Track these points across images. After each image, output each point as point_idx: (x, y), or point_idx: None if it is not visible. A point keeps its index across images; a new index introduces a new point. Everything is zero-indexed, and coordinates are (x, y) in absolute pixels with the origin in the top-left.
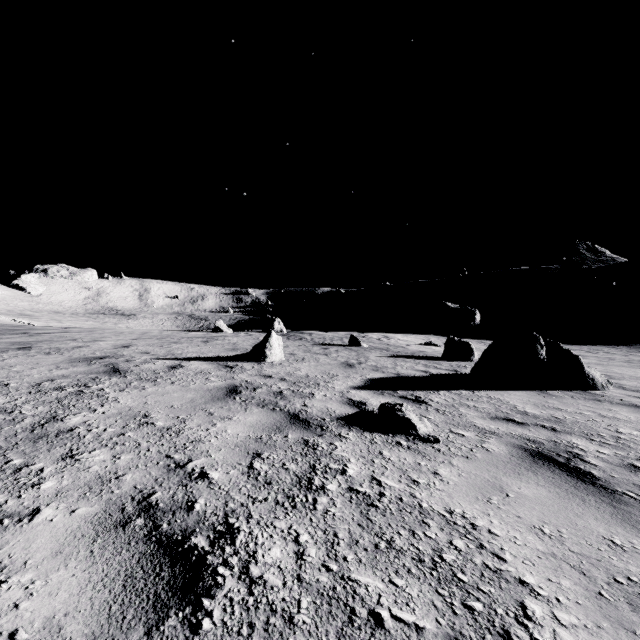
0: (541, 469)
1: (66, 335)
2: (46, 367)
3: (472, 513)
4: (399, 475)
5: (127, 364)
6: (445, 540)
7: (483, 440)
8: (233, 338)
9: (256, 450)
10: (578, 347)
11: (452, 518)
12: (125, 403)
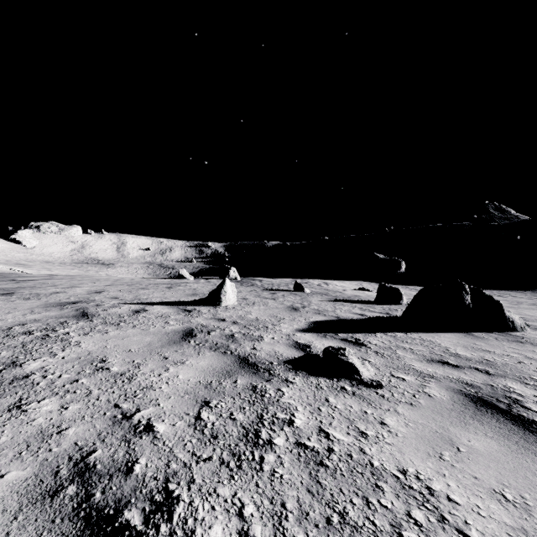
0: (486, 417)
1: (48, 282)
2: (21, 312)
3: (426, 473)
4: (347, 426)
5: (96, 308)
6: (403, 511)
7: (424, 384)
8: (194, 284)
9: (205, 398)
10: (489, 292)
11: (406, 480)
12: (86, 347)
